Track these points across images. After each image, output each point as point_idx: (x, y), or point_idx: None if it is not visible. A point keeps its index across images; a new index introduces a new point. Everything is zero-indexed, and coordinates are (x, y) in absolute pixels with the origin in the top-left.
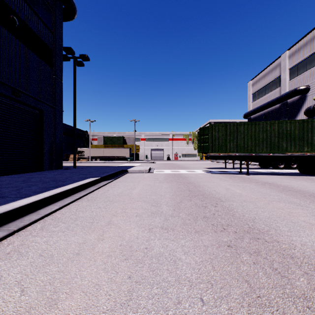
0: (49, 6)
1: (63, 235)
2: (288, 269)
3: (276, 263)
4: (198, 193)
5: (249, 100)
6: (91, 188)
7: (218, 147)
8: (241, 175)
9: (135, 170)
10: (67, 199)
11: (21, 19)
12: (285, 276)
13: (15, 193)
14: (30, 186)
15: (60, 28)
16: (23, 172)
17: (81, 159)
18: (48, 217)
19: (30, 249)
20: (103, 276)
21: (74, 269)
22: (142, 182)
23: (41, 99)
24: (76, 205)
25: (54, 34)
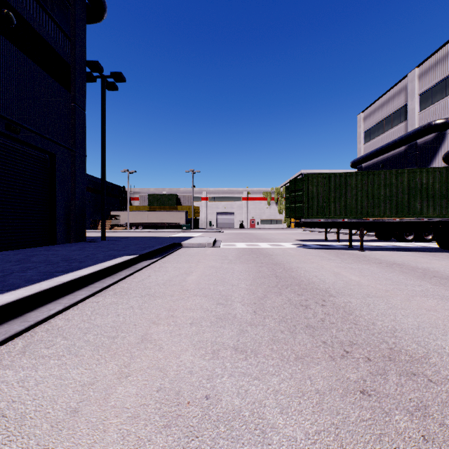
0: None
1: (58, 364)
2: None
3: None
4: (291, 280)
5: (359, 141)
6: (123, 272)
7: (317, 209)
8: (353, 252)
9: (193, 243)
10: (80, 292)
11: (22, 16)
12: None
13: None
14: (26, 269)
15: (82, 33)
16: (25, 246)
17: (116, 226)
18: (42, 326)
19: None
20: None
21: None
22: (203, 262)
23: (53, 137)
24: (94, 304)
25: (72, 42)
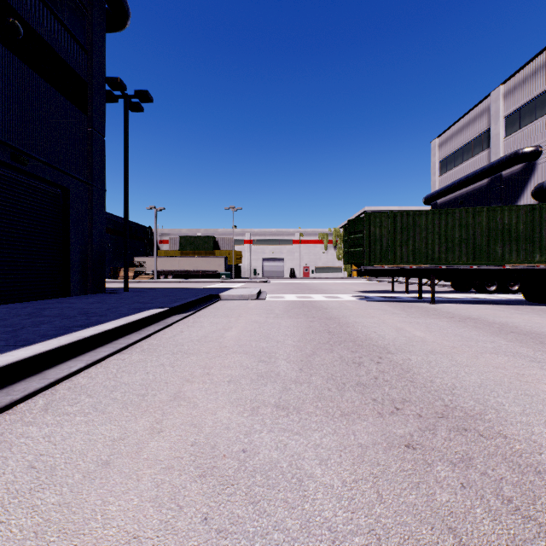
0: (81, 5)
1: (85, 421)
2: (534, 500)
3: (509, 486)
4: (346, 337)
5: (433, 173)
6: (151, 327)
7: (380, 254)
8: (422, 305)
9: (233, 294)
10: (103, 349)
11: (30, 26)
12: (531, 518)
13: (6, 337)
14: (39, 324)
15: (101, 44)
16: (34, 298)
17: (140, 275)
18: (63, 384)
19: (13, 453)
20: (150, 516)
21: (93, 500)
22: (245, 316)
23: (66, 168)
24: (119, 361)
25: (89, 55)
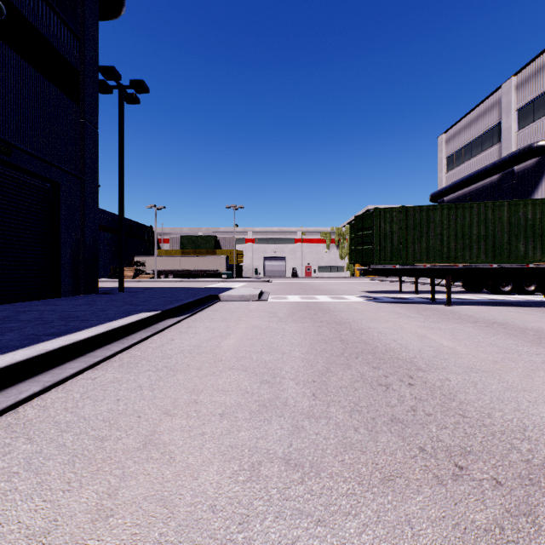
0: None
1: (3, 490)
2: None
3: None
4: (362, 347)
5: (440, 169)
6: (138, 334)
7: (391, 252)
8: (437, 307)
9: (233, 295)
10: (72, 364)
11: (14, 6)
12: None
13: None
14: (6, 331)
15: (94, 31)
16: (20, 299)
17: (140, 275)
18: (3, 418)
19: None
20: None
21: None
22: (245, 320)
23: (56, 161)
24: (88, 381)
25: (82, 42)
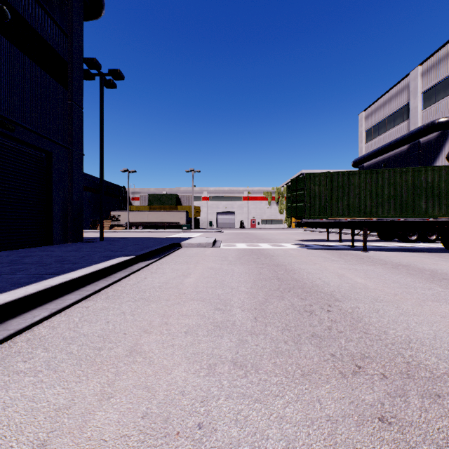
0: None
1: (33, 382)
2: None
3: None
4: (294, 283)
5: (361, 140)
6: (118, 274)
7: (319, 208)
8: (356, 252)
9: (192, 243)
10: (70, 296)
11: (17, 11)
12: None
13: None
14: (15, 271)
15: (80, 29)
16: (21, 246)
17: (115, 226)
18: (24, 335)
19: None
20: None
21: None
22: (202, 263)
23: (49, 135)
24: (83, 309)
25: (70, 38)
